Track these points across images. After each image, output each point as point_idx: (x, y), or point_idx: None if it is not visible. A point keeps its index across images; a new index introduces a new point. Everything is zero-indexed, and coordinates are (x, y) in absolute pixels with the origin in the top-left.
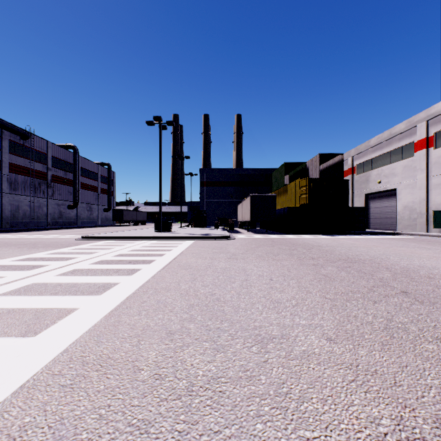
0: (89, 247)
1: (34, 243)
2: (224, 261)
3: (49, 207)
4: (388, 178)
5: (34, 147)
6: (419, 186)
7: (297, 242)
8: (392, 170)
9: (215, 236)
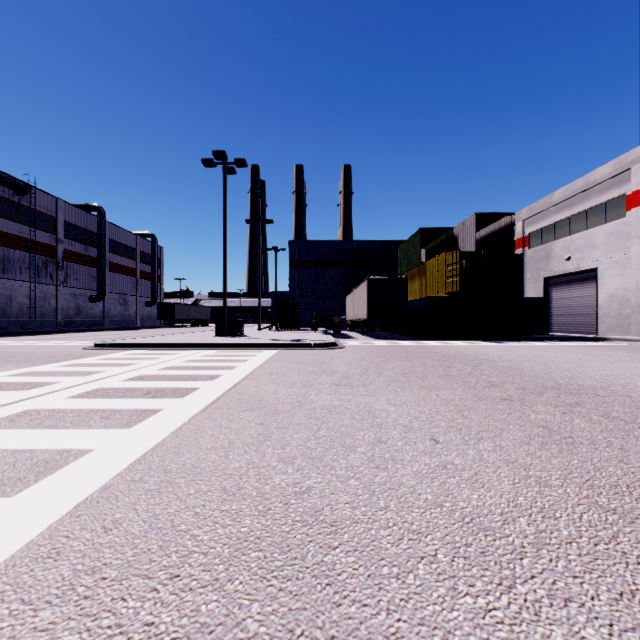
0: (94, 362)
1: (9, 355)
2: (329, 391)
3: (60, 298)
4: (583, 252)
5: (35, 207)
6: (635, 263)
7: (448, 354)
8: (589, 240)
9: (312, 342)
